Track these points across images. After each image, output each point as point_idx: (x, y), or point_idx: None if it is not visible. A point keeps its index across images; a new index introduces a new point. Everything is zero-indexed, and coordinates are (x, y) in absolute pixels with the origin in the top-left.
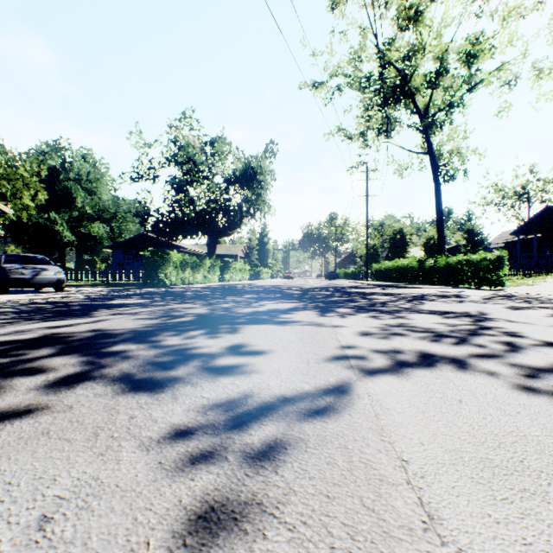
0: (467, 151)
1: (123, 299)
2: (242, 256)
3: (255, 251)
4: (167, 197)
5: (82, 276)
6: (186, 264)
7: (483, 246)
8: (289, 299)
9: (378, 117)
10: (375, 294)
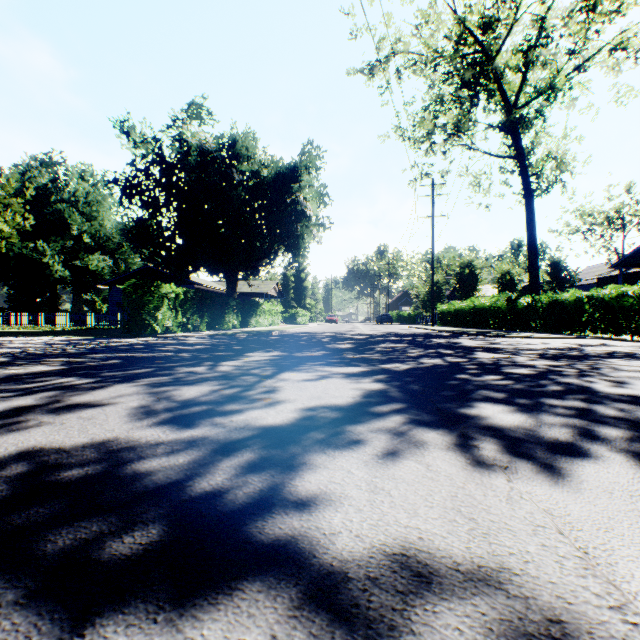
0: (564, 157)
1: (10, 366)
2: (274, 295)
3: (290, 288)
4: (173, 216)
5: (66, 320)
6: (189, 304)
7: (571, 283)
8: (338, 364)
9: (448, 115)
10: (479, 350)
